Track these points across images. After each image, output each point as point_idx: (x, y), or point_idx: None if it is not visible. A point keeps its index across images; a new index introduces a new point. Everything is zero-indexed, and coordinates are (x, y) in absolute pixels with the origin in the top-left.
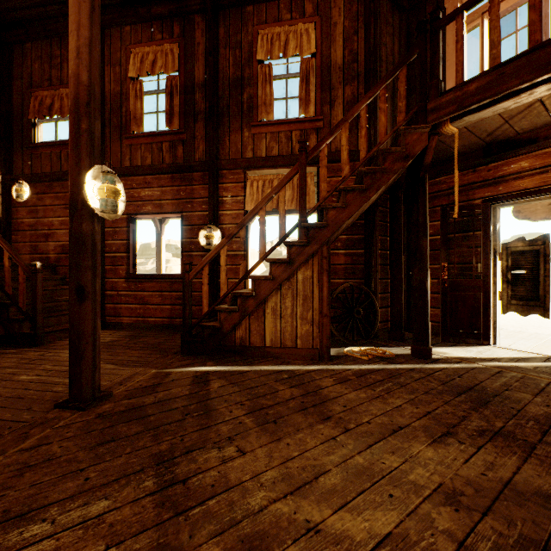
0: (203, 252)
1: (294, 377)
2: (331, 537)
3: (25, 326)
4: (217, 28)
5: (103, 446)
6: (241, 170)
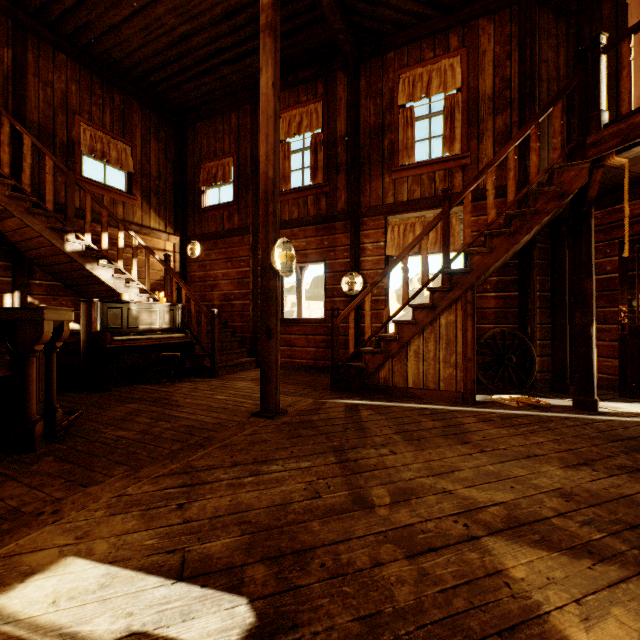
0: (345, 298)
1: (436, 414)
2: (460, 497)
3: (206, 361)
4: (358, 81)
5: (294, 438)
6: (382, 216)
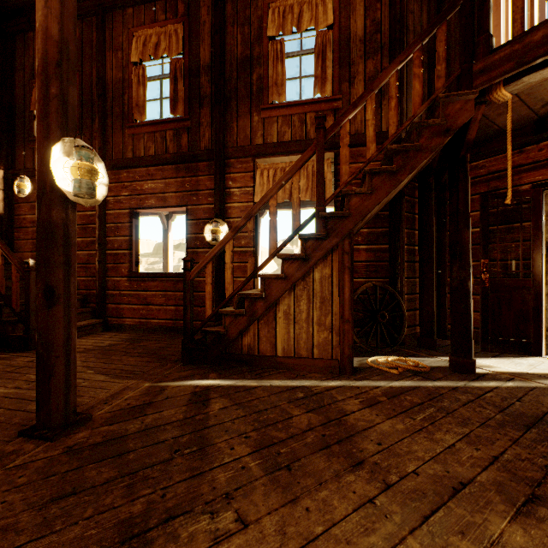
0: (209, 249)
1: (310, 397)
2: None
3: (18, 329)
4: (224, 4)
5: (58, 503)
6: (250, 159)
